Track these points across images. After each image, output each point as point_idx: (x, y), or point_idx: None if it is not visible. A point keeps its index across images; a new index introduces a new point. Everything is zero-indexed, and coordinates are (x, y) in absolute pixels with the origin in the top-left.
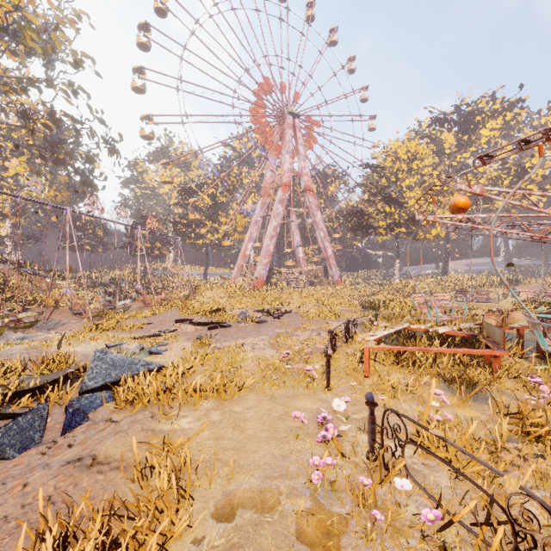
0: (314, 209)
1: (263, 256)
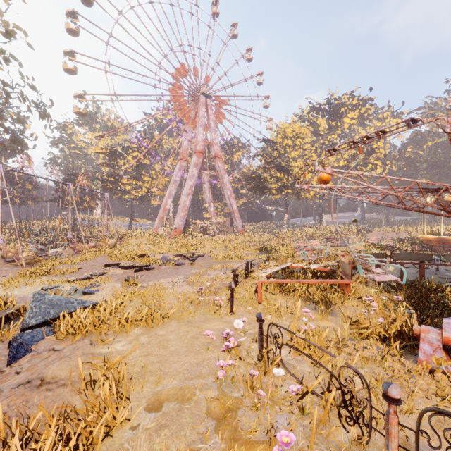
0: (222, 173)
1: (180, 209)
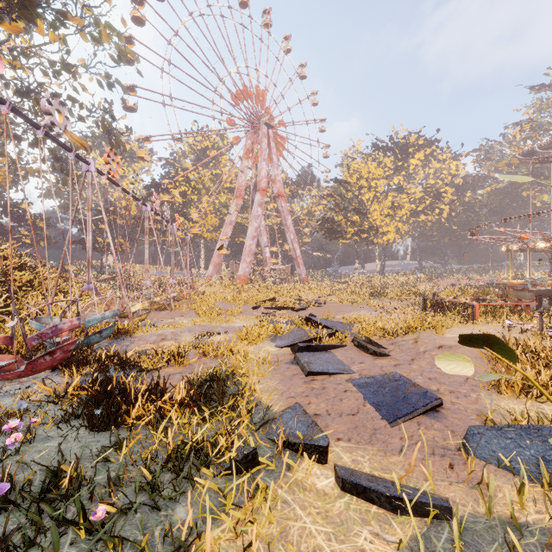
0: (286, 213)
1: (246, 254)
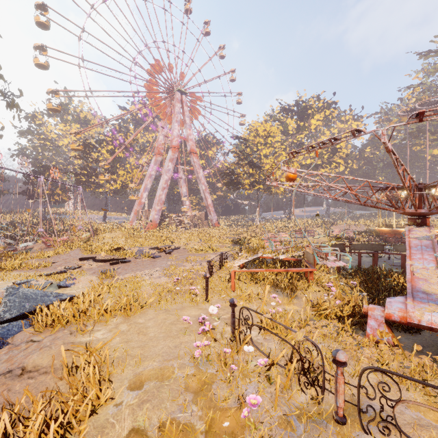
0: (198, 168)
1: (156, 203)
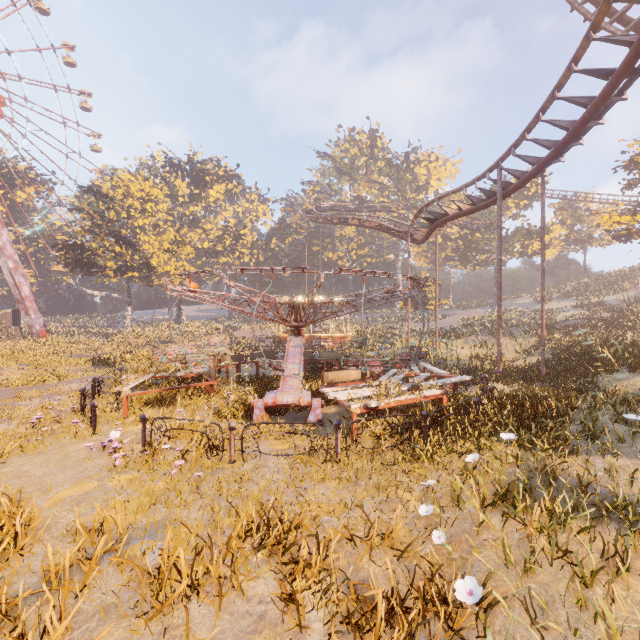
0: None
1: None
